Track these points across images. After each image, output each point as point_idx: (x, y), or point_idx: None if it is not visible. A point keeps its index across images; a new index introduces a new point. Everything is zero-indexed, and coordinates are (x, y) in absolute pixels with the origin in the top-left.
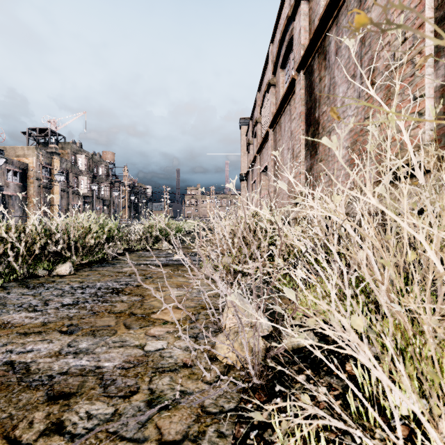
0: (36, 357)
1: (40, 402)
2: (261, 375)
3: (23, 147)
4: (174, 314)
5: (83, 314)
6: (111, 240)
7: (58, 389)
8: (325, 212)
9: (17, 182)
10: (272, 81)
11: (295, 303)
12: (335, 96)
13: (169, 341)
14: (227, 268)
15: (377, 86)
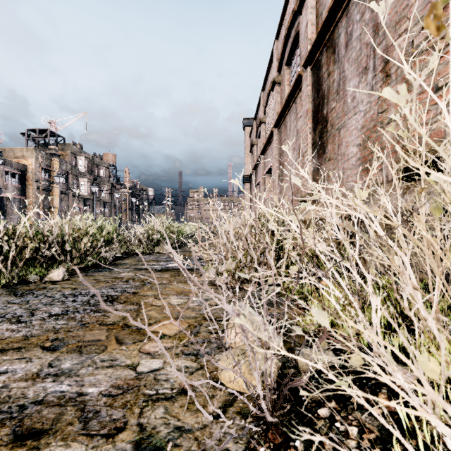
0: (9, 380)
1: (3, 444)
2: (274, 407)
3: (22, 148)
4: (172, 326)
5: (71, 326)
6: (110, 244)
7: (28, 424)
8: (350, 210)
9: (15, 184)
10: (277, 79)
11: (324, 327)
12: (345, 92)
13: (165, 359)
14: (231, 273)
15: (392, 78)
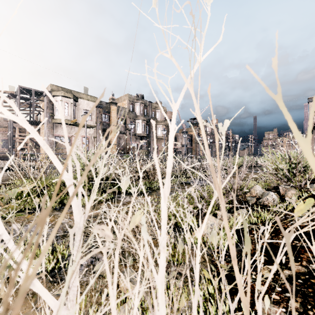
0: None
1: None
2: None
3: (190, 128)
4: None
5: None
6: None
7: None
8: None
9: (189, 142)
10: None
11: None
12: None
13: None
14: None
15: None
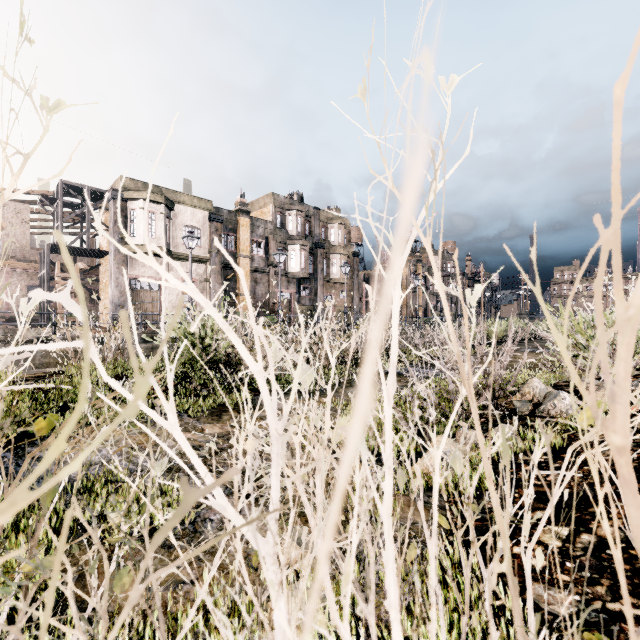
0: None
1: None
2: None
3: None
4: None
5: None
6: None
7: None
8: None
9: None
10: None
11: None
12: None
13: None
14: None
15: None
